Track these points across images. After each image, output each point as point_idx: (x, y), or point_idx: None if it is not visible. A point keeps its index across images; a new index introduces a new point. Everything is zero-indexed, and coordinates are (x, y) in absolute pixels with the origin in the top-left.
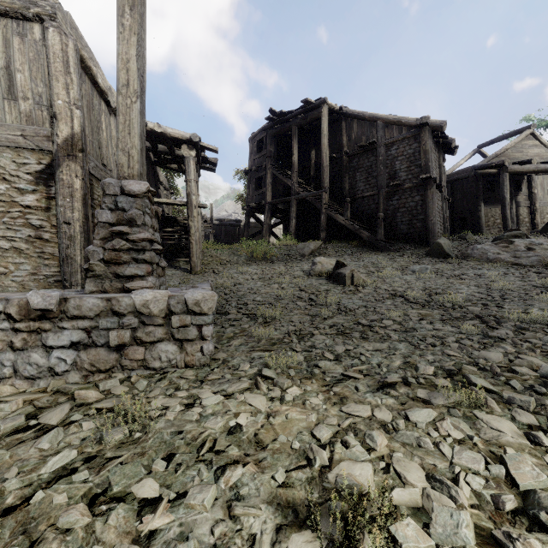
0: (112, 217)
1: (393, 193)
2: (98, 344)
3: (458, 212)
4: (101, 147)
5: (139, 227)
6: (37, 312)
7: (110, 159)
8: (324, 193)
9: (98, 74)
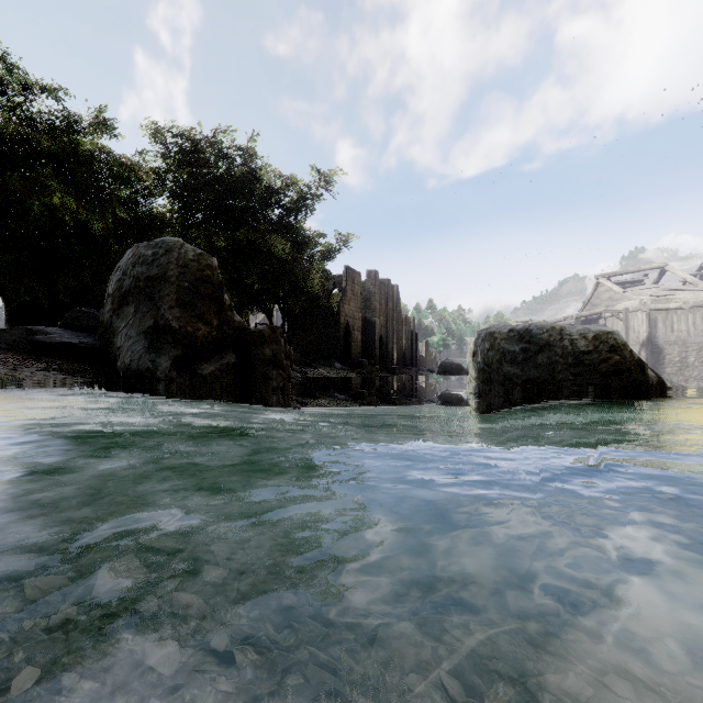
0: None
1: None
2: None
3: None
4: (671, 333)
5: None
6: None
7: (681, 333)
8: None
9: (670, 305)
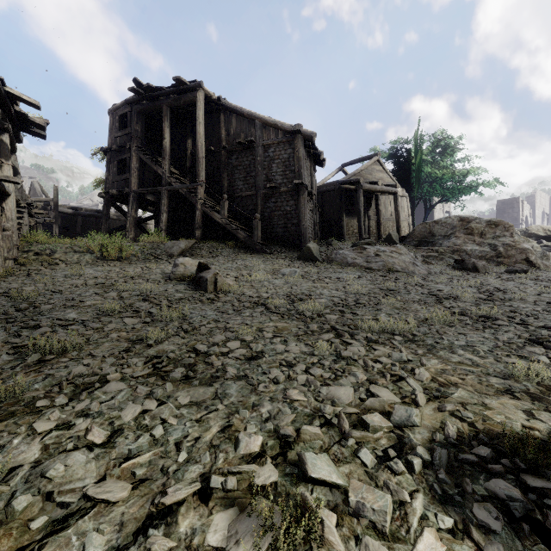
0: None
1: (270, 196)
2: None
3: (327, 221)
4: None
5: None
6: None
7: None
8: (199, 186)
9: None
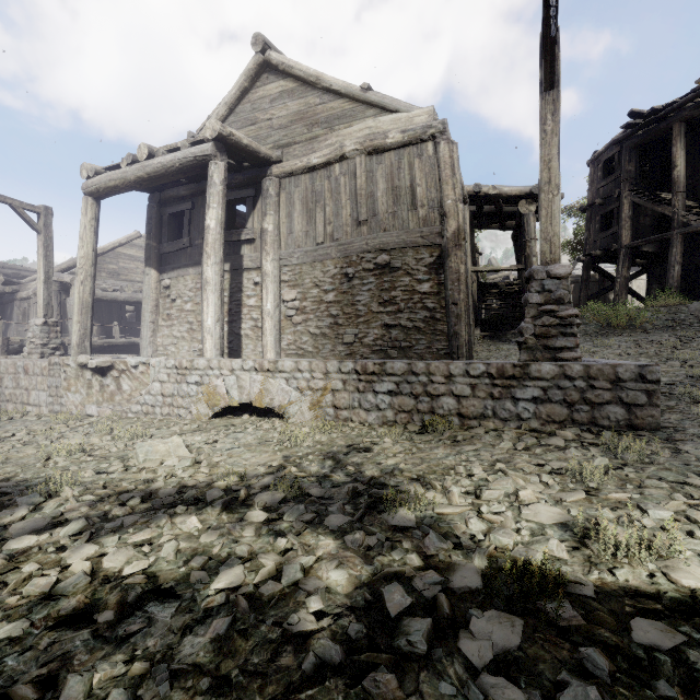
0: (540, 298)
1: None
2: (553, 401)
3: None
4: None
5: (566, 305)
6: (508, 373)
7: None
8: None
9: None
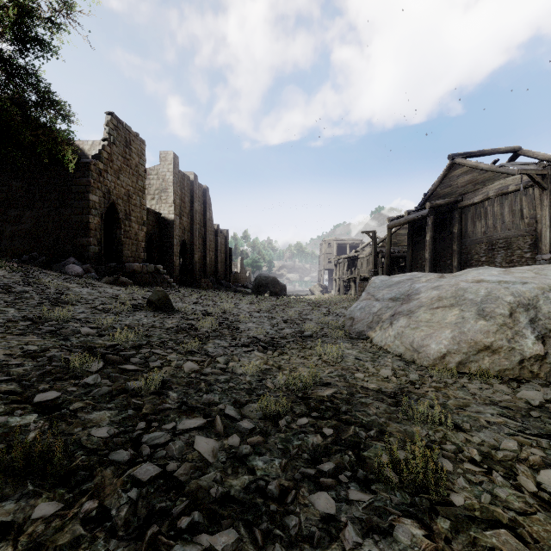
0: None
1: None
2: None
3: None
4: None
5: None
6: None
7: None
8: None
9: None
